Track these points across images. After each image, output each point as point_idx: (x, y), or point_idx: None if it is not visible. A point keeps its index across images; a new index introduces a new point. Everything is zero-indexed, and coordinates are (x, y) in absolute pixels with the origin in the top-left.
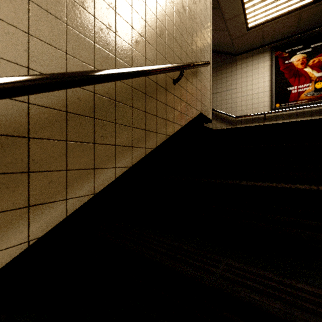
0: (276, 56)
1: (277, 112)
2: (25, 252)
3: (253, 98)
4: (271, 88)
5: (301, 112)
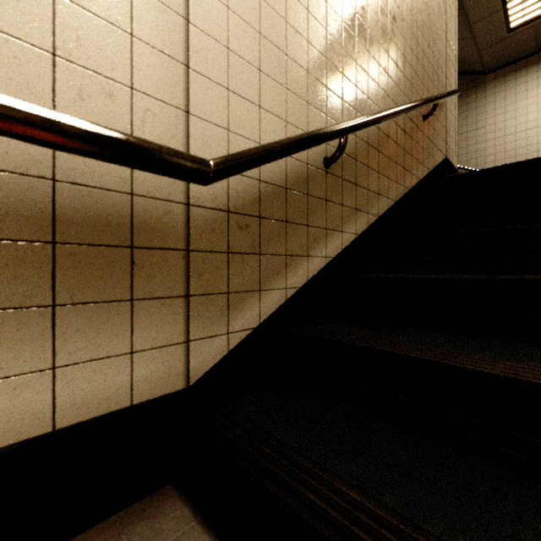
0: None
1: None
2: (354, 241)
3: (517, 140)
4: None
5: None
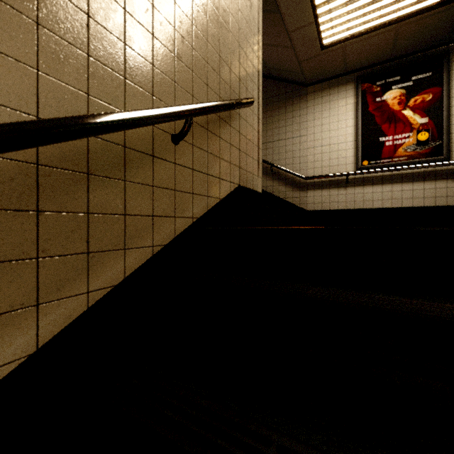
0: (364, 89)
1: (365, 174)
2: None
3: (331, 151)
4: (356, 137)
5: (398, 175)
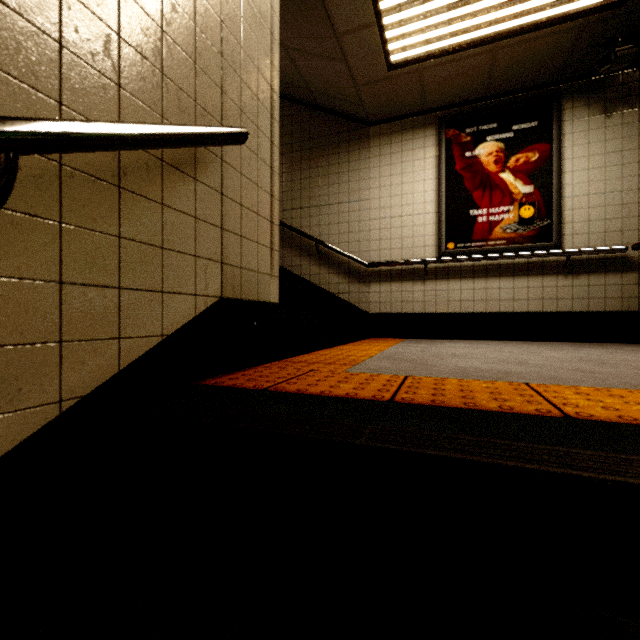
0: (449, 138)
1: (451, 262)
2: None
3: (403, 226)
4: (439, 208)
5: (495, 266)
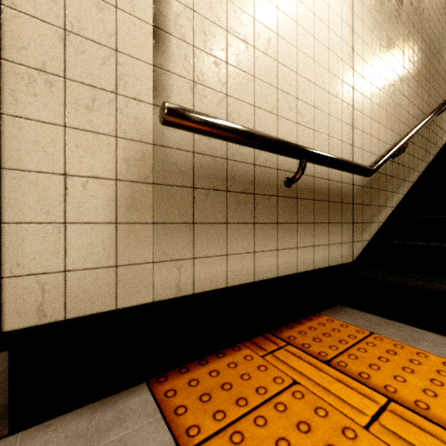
0: None
1: None
2: (403, 198)
3: None
4: None
5: None
